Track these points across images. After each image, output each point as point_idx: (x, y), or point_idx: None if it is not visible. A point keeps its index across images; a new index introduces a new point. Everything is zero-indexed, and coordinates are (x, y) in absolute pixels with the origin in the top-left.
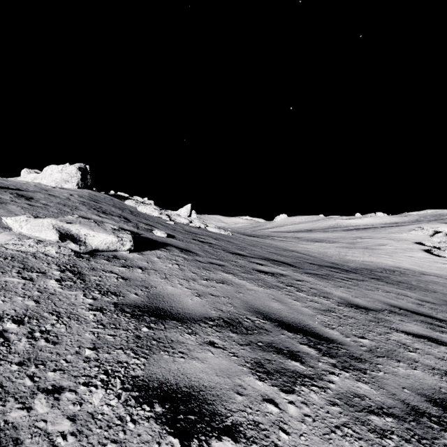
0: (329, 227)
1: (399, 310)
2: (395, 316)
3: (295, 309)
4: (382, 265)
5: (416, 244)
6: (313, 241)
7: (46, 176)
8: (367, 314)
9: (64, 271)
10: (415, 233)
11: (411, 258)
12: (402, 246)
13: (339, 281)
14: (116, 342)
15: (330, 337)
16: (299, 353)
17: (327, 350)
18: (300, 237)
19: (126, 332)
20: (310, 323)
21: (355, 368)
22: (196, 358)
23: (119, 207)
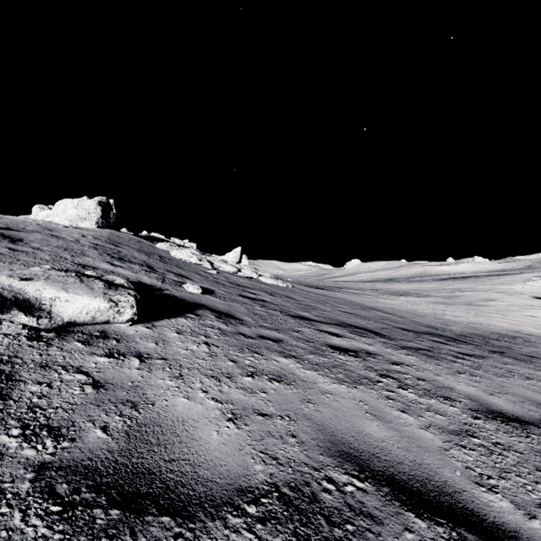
0: (415, 275)
1: None
2: None
3: (410, 437)
4: (495, 328)
5: (536, 299)
6: (397, 294)
7: (58, 212)
8: (527, 436)
9: None
10: (533, 284)
11: (533, 318)
12: (518, 301)
13: (452, 360)
14: None
15: (502, 524)
16: None
17: None
18: (380, 289)
19: None
20: (447, 475)
21: None
22: None
23: (145, 251)
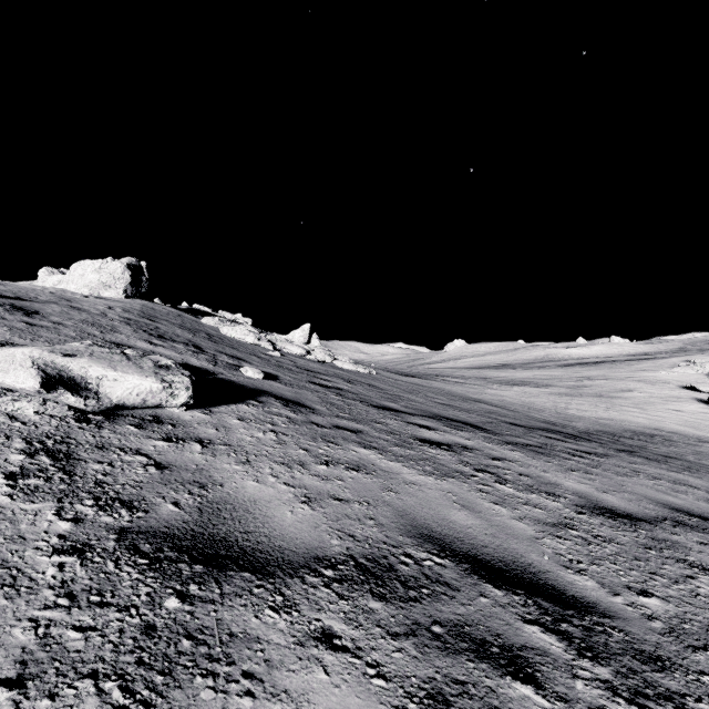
0: (534, 360)
1: (690, 518)
2: (687, 532)
3: (500, 526)
4: (630, 424)
5: (684, 390)
6: (510, 384)
7: (75, 278)
8: (635, 531)
9: (36, 453)
10: (681, 371)
11: (678, 412)
12: (661, 392)
13: (567, 457)
14: (88, 652)
15: (582, 597)
16: (526, 653)
17: (584, 639)
18: (489, 378)
19: (124, 614)
20: (534, 558)
21: (658, 693)
22: (284, 694)
23: (189, 327)
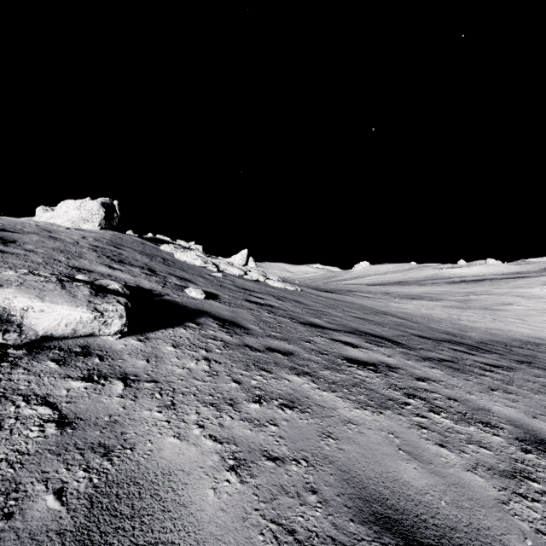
0: (425, 278)
1: None
2: None
3: (458, 485)
4: (515, 334)
5: None
6: (409, 298)
7: (60, 214)
8: None
9: None
10: None
11: None
12: (537, 305)
13: (480, 373)
14: None
15: None
16: None
17: None
18: (391, 293)
19: None
20: None
21: None
22: None
23: (148, 253)
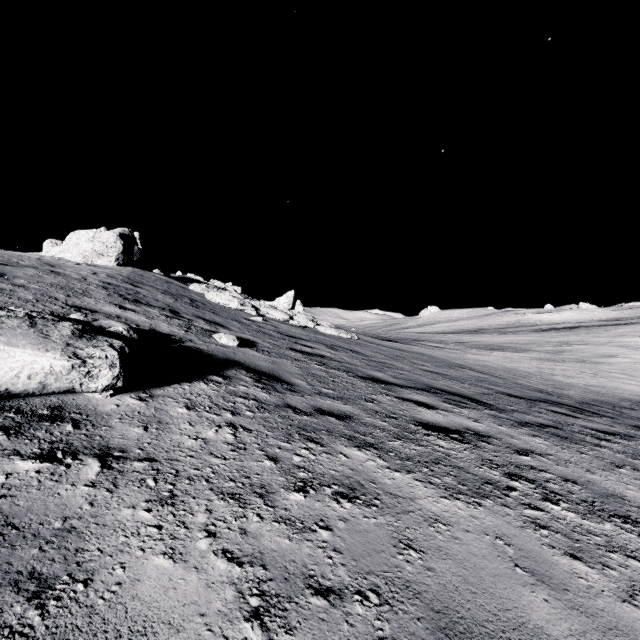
0: (506, 325)
1: None
2: None
3: (617, 630)
4: (623, 392)
5: None
6: (488, 348)
7: (70, 247)
8: None
9: None
10: None
11: None
12: None
13: (595, 442)
14: None
15: None
16: None
17: None
18: (466, 342)
19: None
20: None
21: None
22: None
23: (173, 293)
